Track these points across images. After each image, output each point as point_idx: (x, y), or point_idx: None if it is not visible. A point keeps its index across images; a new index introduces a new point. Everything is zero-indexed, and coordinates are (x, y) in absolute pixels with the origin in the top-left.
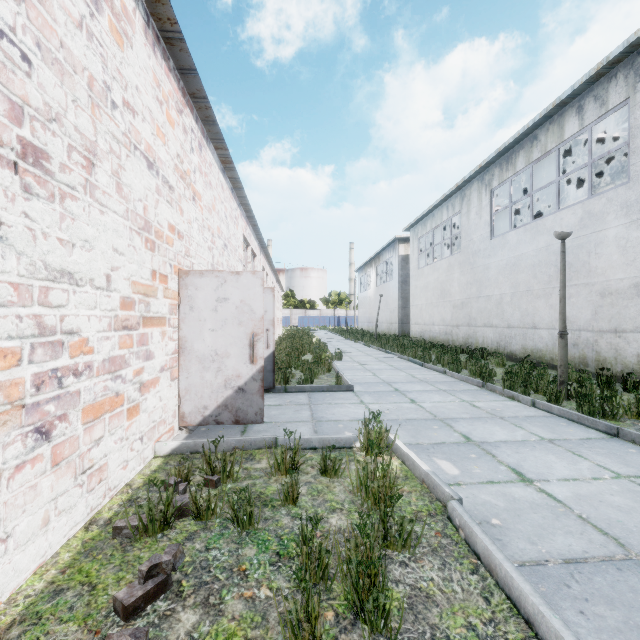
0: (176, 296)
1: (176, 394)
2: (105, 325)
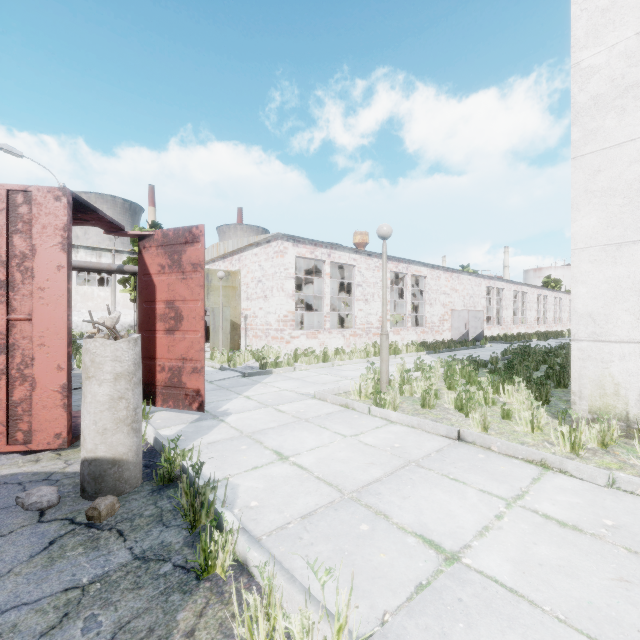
0: (450, 315)
1: (450, 335)
2: (437, 321)
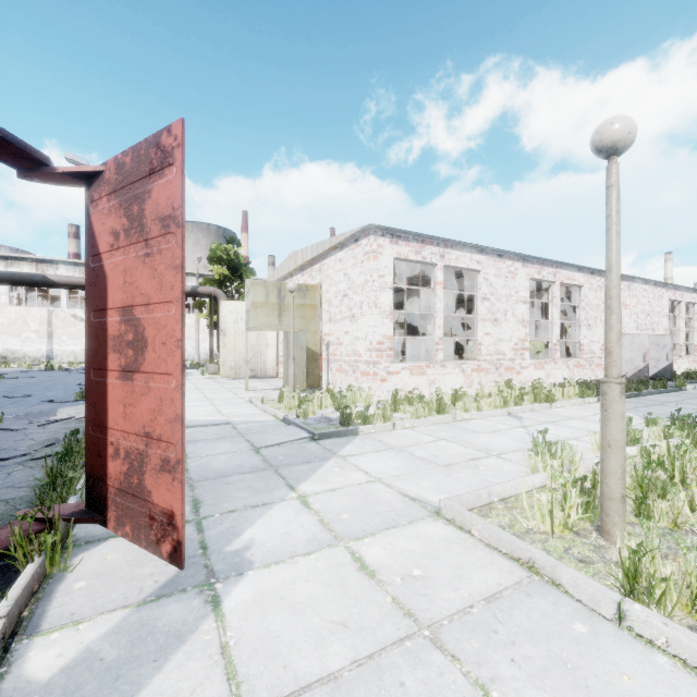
0: None
1: None
2: (598, 350)
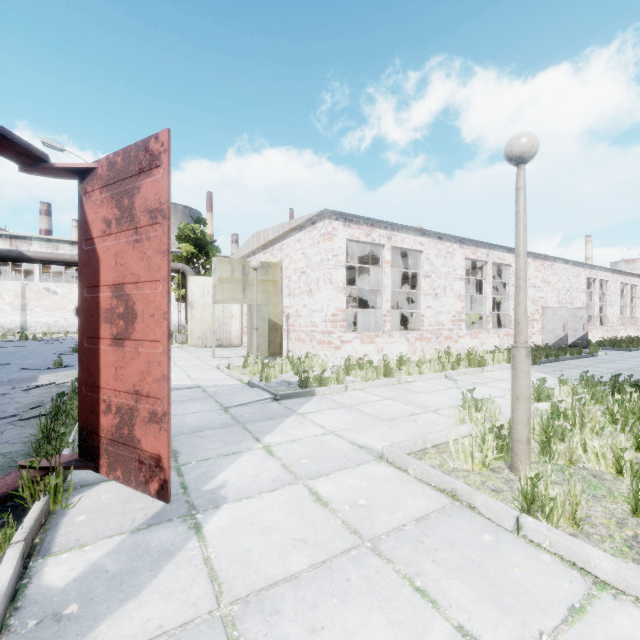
0: (541, 314)
1: (541, 339)
2: None
